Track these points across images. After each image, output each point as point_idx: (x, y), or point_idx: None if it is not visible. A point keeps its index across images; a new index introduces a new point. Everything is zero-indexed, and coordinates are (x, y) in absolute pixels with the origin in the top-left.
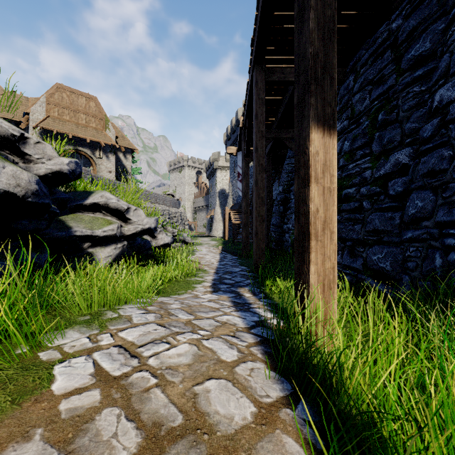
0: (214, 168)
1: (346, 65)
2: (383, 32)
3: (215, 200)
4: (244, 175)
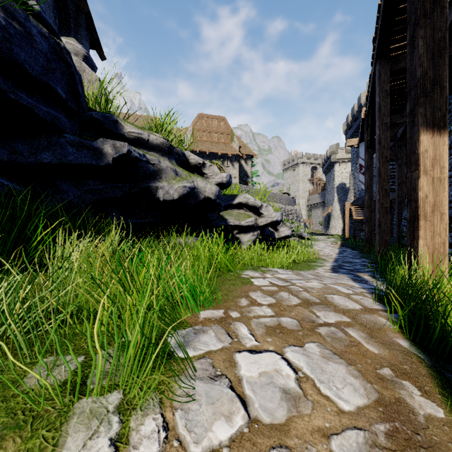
0: (331, 162)
1: None
2: None
3: (333, 195)
4: (367, 168)
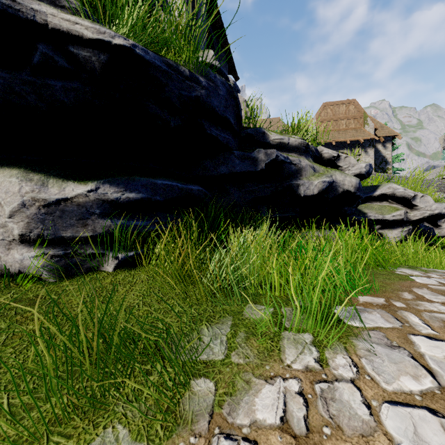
0: None
1: None
2: None
3: None
4: None
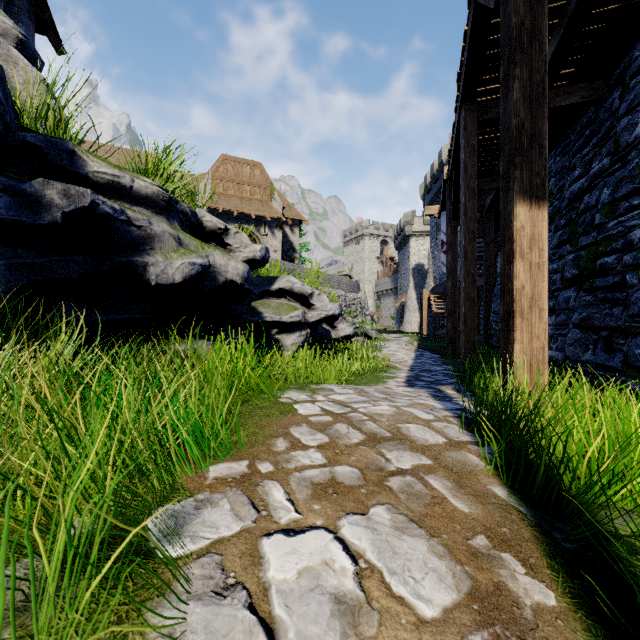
0: (406, 235)
1: (611, 72)
2: None
3: (408, 280)
4: (450, 245)
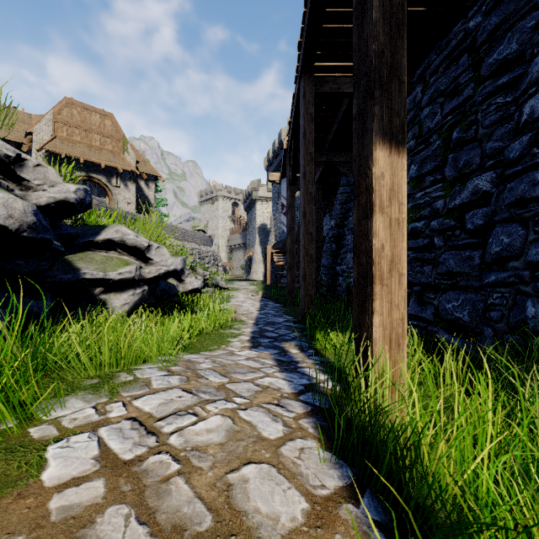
0: (253, 199)
1: (412, 73)
2: (458, 32)
3: (255, 236)
4: (290, 207)
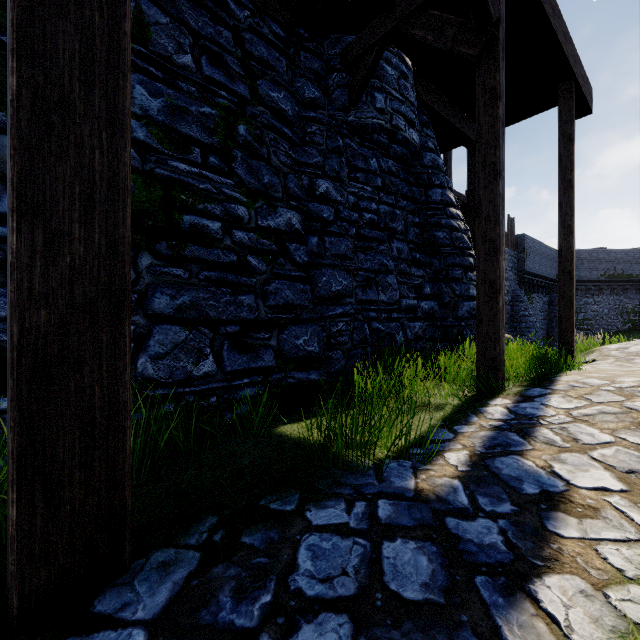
0: None
1: None
2: None
3: None
4: None
